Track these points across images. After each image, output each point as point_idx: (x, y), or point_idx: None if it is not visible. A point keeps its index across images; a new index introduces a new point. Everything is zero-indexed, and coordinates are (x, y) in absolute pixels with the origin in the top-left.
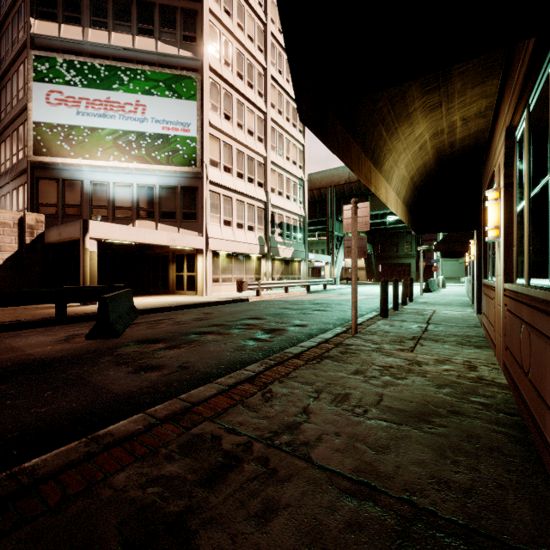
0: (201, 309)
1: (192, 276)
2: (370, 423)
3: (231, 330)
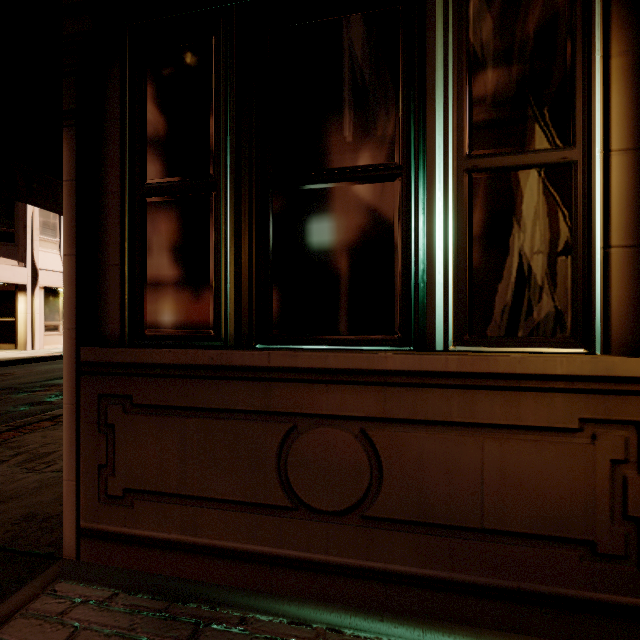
0: (1, 369)
1: (10, 322)
2: (37, 476)
3: (14, 394)
